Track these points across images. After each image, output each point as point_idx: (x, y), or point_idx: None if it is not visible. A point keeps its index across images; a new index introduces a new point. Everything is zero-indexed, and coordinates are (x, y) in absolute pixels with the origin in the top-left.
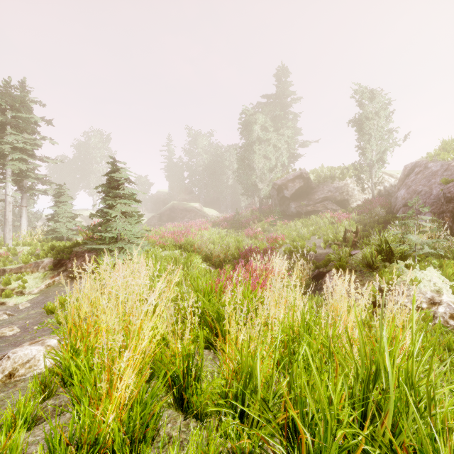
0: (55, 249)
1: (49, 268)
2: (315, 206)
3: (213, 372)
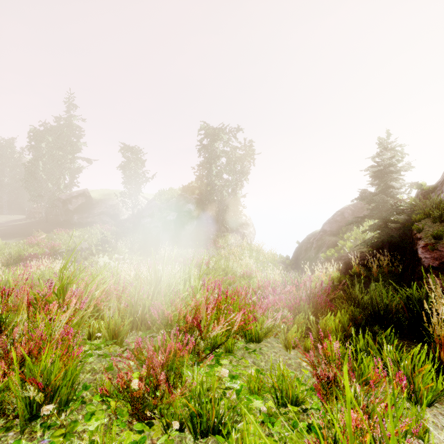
0: None
1: None
2: (94, 218)
3: None
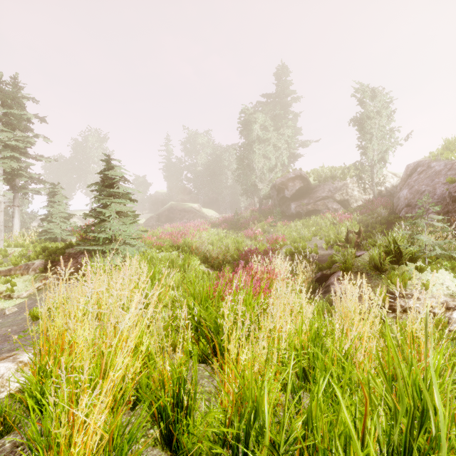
0: (47, 250)
1: (40, 270)
2: (316, 206)
3: (209, 393)
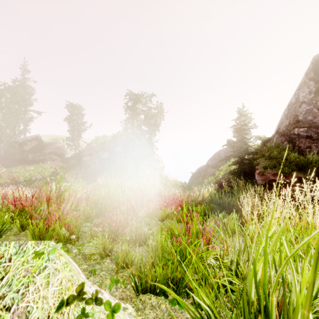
0: None
1: None
2: (45, 156)
3: None
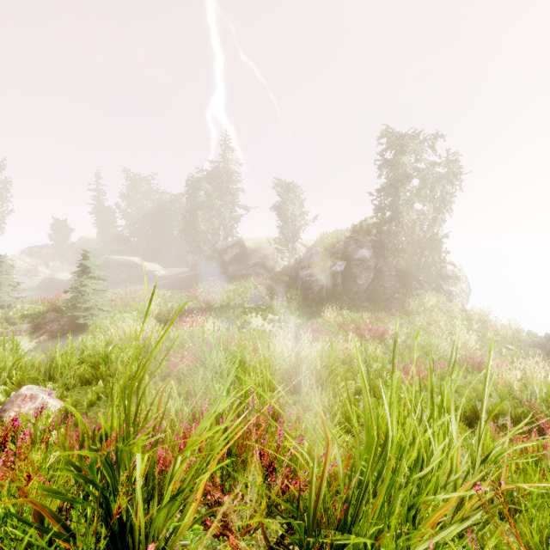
0: (30, 317)
1: (30, 331)
2: (248, 270)
3: None
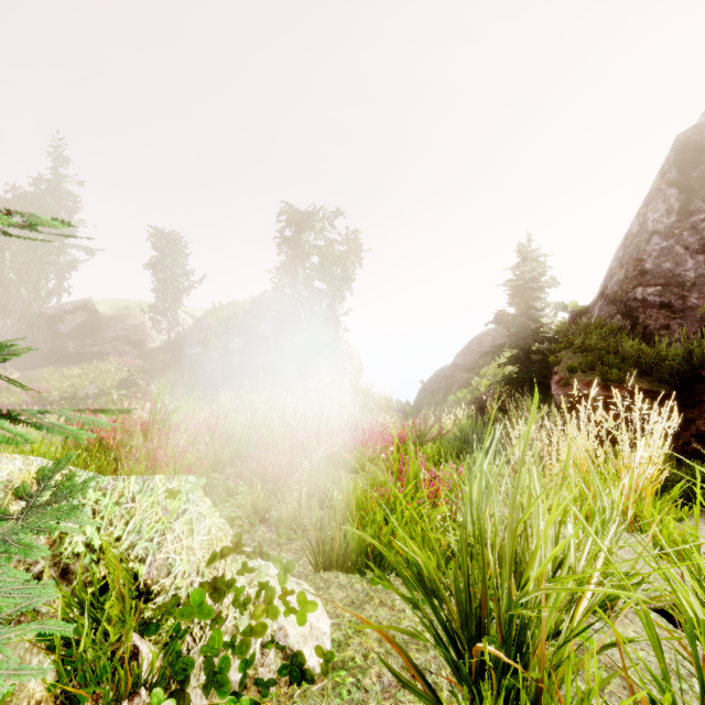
0: None
1: None
2: (103, 346)
3: None
